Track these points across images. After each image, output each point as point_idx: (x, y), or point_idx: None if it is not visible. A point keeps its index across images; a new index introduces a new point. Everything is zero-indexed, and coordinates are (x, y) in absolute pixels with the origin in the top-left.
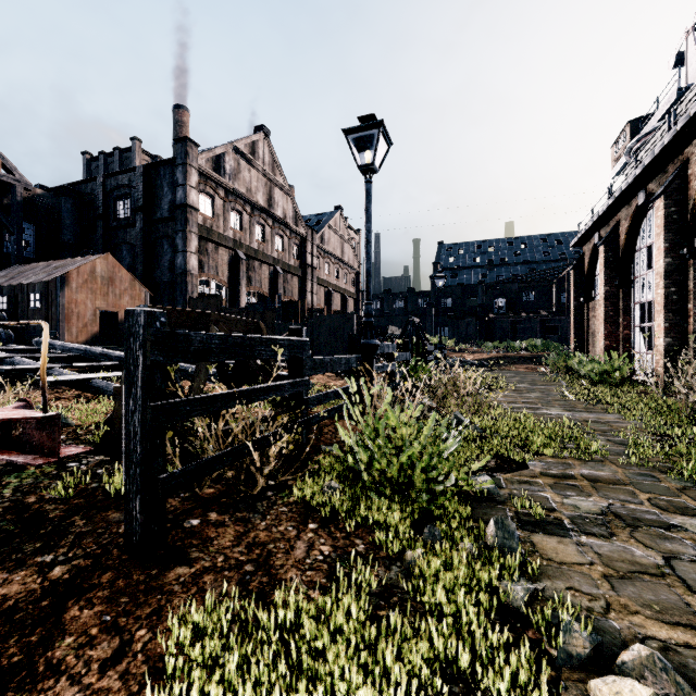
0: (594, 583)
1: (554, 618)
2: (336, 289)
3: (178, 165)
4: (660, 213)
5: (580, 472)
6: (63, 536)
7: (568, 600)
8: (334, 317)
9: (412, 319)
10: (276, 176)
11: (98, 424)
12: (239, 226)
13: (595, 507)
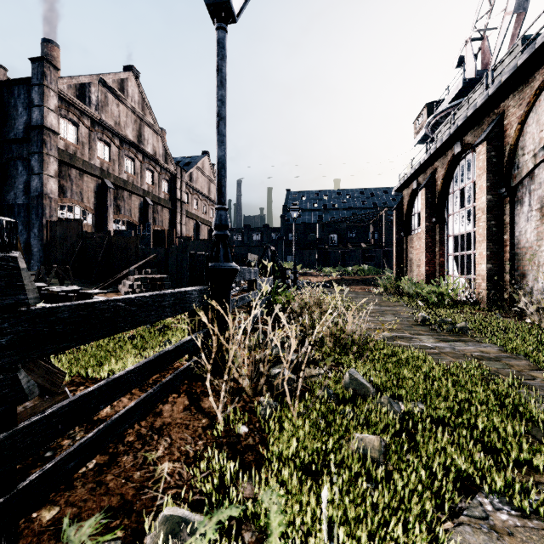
0: None
1: None
2: (204, 222)
3: (34, 85)
4: (482, 157)
5: None
6: None
7: None
8: (197, 243)
9: (269, 247)
10: (146, 116)
11: None
12: (107, 157)
13: None
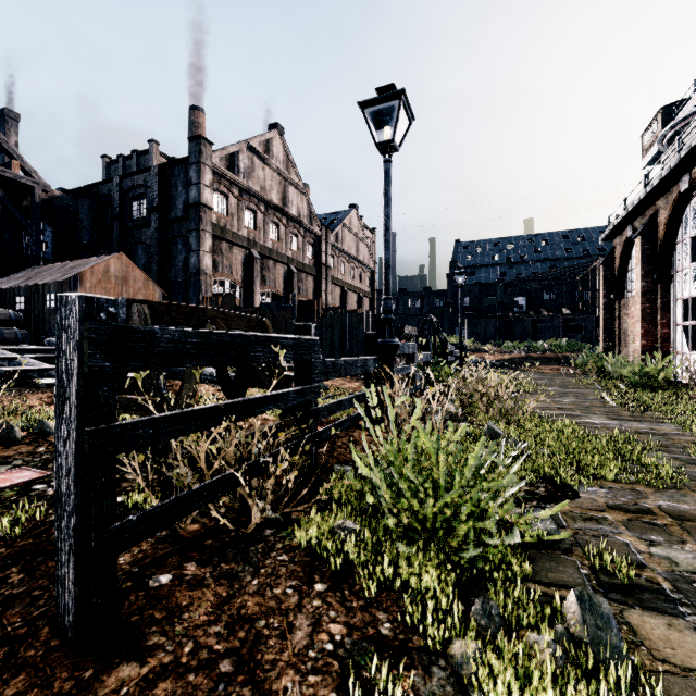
0: None
1: None
2: (351, 289)
3: (192, 164)
4: None
5: (657, 504)
6: None
7: None
8: (349, 316)
9: (430, 318)
10: (291, 174)
11: None
12: (253, 225)
13: None
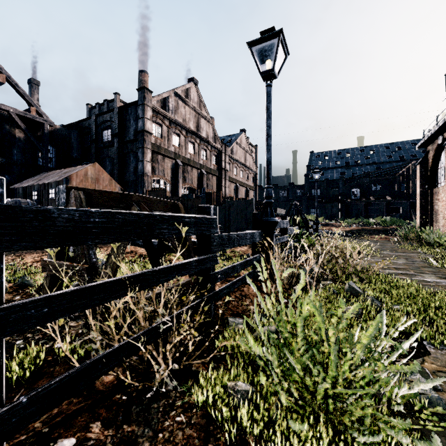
0: None
1: None
2: (241, 184)
3: (139, 105)
4: None
5: None
6: None
7: None
8: (240, 202)
9: (295, 203)
10: (202, 111)
11: None
12: (178, 144)
13: None
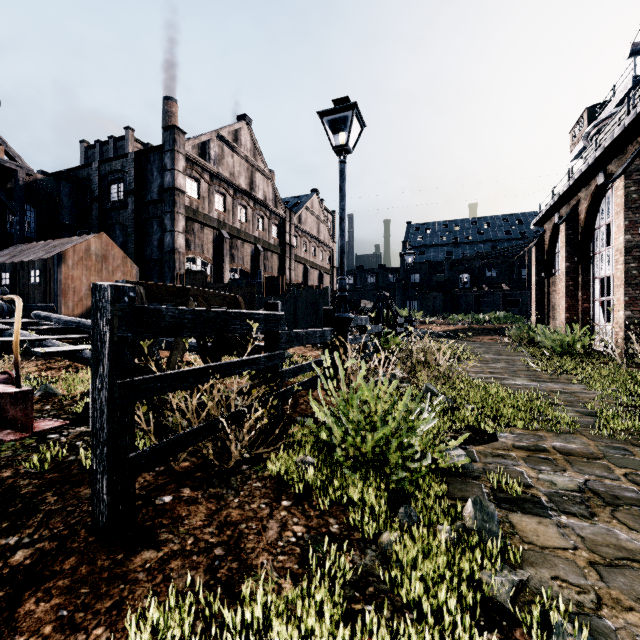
0: (580, 572)
1: (542, 614)
2: (313, 266)
3: (167, 152)
4: (620, 193)
5: (552, 445)
6: (32, 515)
7: (560, 601)
8: (310, 291)
9: (383, 293)
10: (257, 161)
11: (83, 395)
12: (223, 208)
13: (571, 483)
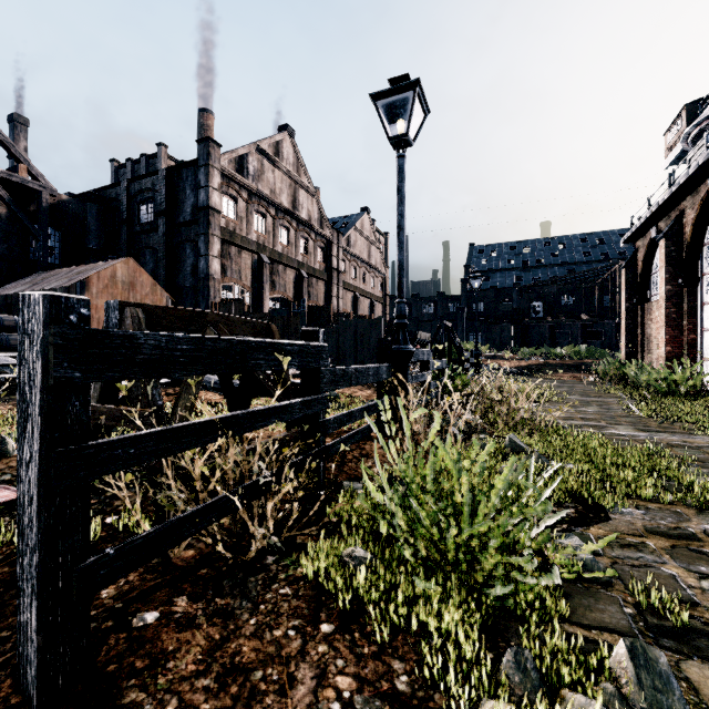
0: None
1: None
2: (363, 294)
3: (201, 167)
4: None
5: (702, 529)
6: None
7: None
8: (360, 321)
9: (444, 323)
10: (301, 177)
11: None
12: (263, 229)
13: None
